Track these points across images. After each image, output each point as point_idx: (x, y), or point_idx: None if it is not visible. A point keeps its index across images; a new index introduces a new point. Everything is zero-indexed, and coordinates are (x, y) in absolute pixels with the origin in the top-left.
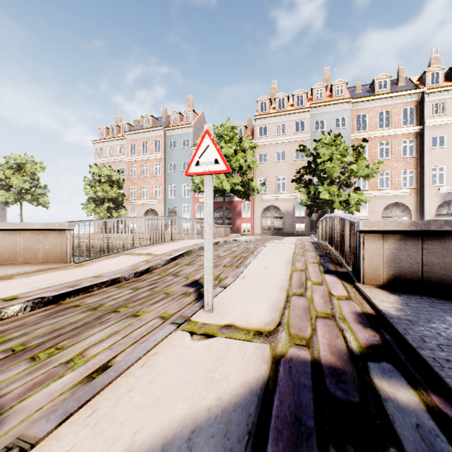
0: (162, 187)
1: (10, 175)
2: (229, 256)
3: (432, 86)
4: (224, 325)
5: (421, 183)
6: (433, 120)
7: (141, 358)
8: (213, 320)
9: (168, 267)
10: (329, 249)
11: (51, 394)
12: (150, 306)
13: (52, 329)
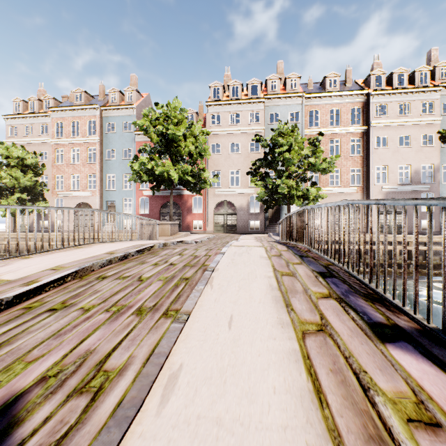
0: (97, 177)
1: None
2: (160, 278)
3: (376, 89)
4: None
5: (366, 182)
6: (377, 121)
7: None
8: None
9: None
10: (320, 258)
11: None
12: None
13: None
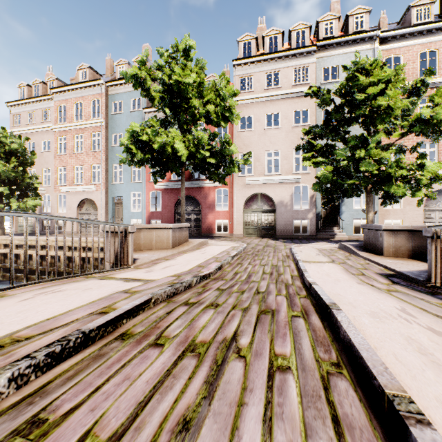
0: (102, 167)
1: None
2: None
3: None
4: None
5: None
6: None
7: None
8: None
9: None
10: None
11: None
12: None
13: None
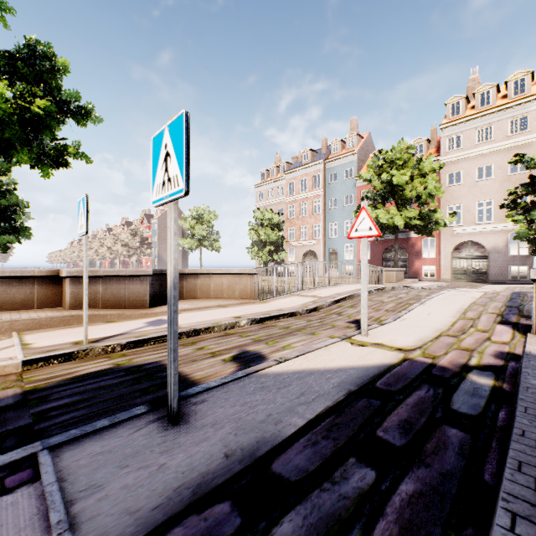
0: (321, 226)
1: (193, 225)
2: (393, 302)
3: None
4: (375, 343)
5: None
6: None
7: (323, 347)
8: (367, 340)
9: (332, 308)
10: (530, 301)
11: (282, 355)
12: (321, 331)
13: (267, 334)
